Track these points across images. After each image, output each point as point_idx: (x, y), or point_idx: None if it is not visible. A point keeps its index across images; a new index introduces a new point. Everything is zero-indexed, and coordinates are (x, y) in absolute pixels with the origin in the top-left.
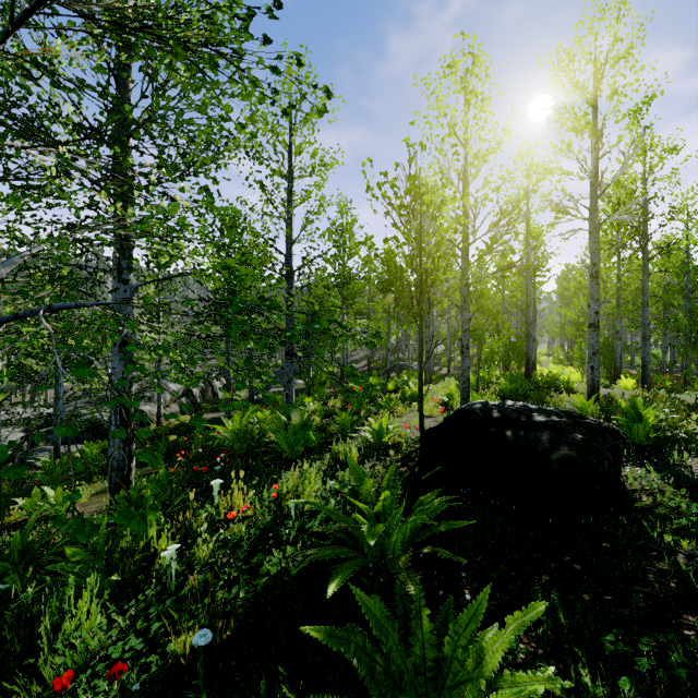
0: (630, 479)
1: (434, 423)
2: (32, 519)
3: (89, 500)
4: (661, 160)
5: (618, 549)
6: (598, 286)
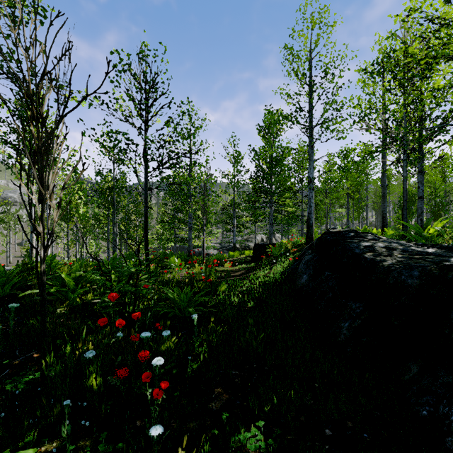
0: None
1: None
2: None
3: None
4: None
5: None
6: None
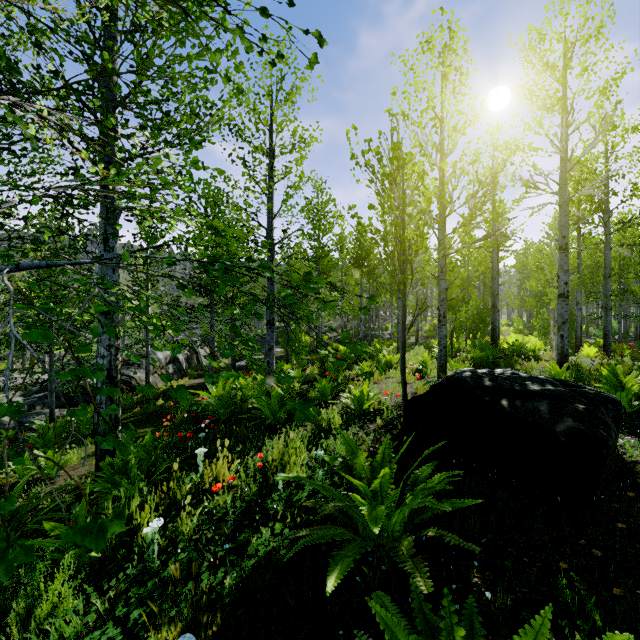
0: (629, 450)
1: (410, 390)
2: (19, 485)
3: (79, 463)
4: (623, 139)
5: (636, 530)
6: (567, 257)
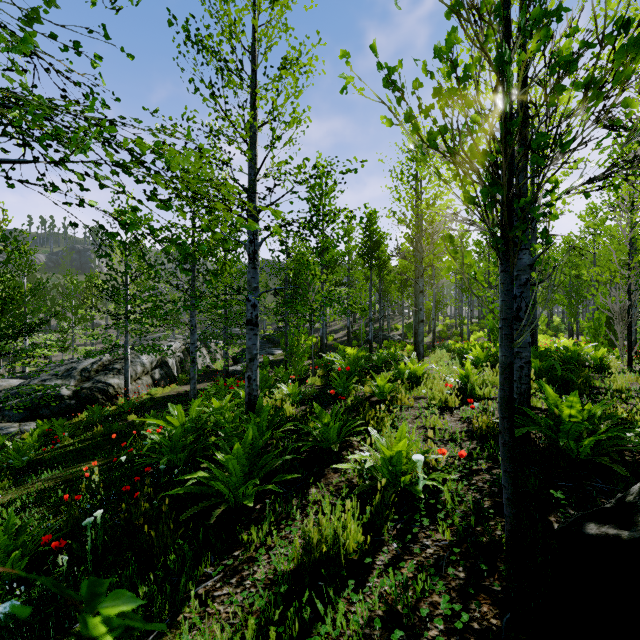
0: None
1: (460, 425)
2: None
3: None
4: None
5: None
6: None
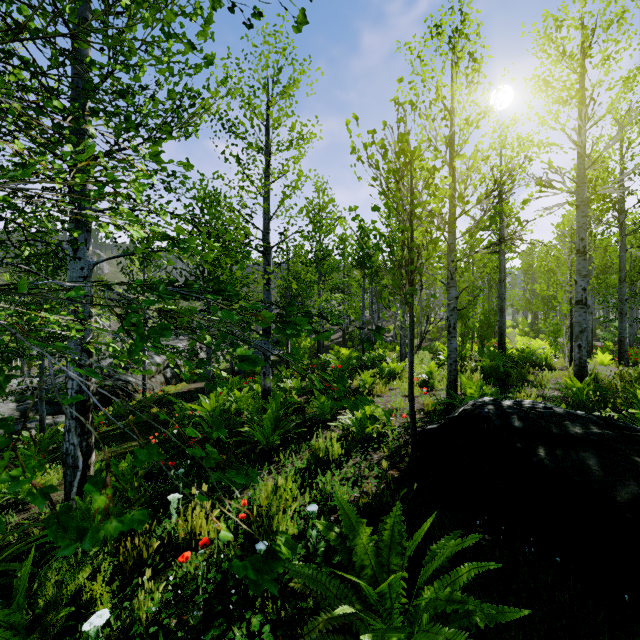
0: None
1: (417, 405)
2: None
3: (60, 483)
4: (639, 135)
5: None
6: (585, 261)
